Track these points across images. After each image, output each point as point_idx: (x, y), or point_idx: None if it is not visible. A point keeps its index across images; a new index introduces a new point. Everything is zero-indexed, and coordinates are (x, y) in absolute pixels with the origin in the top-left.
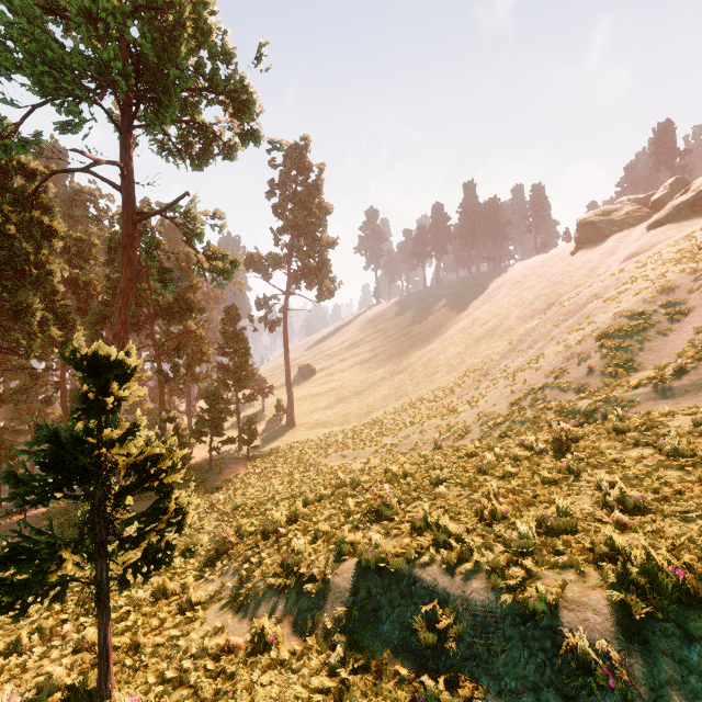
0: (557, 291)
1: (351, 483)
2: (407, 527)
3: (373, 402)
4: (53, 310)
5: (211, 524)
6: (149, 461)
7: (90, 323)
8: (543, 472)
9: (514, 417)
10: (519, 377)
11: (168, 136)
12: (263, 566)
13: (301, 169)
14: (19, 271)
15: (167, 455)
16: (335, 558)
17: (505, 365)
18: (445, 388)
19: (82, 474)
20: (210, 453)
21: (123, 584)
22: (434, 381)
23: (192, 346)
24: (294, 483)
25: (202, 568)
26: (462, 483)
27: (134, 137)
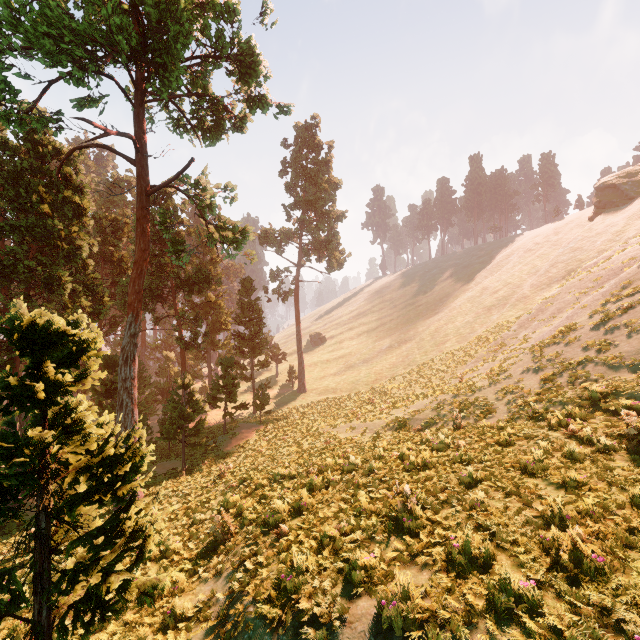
0: (577, 257)
1: (362, 466)
2: (440, 554)
3: (381, 369)
4: (83, 283)
5: (216, 498)
6: (106, 462)
7: (120, 294)
8: (633, 489)
9: (552, 397)
10: (548, 350)
11: (182, 113)
12: (258, 579)
13: (311, 147)
14: (53, 247)
15: (129, 455)
16: (344, 588)
17: (524, 335)
18: (456, 358)
19: (4, 488)
20: (224, 418)
21: (62, 632)
22: (444, 350)
23: (212, 315)
24: (302, 454)
25: (198, 559)
26: (505, 488)
27: (151, 116)
